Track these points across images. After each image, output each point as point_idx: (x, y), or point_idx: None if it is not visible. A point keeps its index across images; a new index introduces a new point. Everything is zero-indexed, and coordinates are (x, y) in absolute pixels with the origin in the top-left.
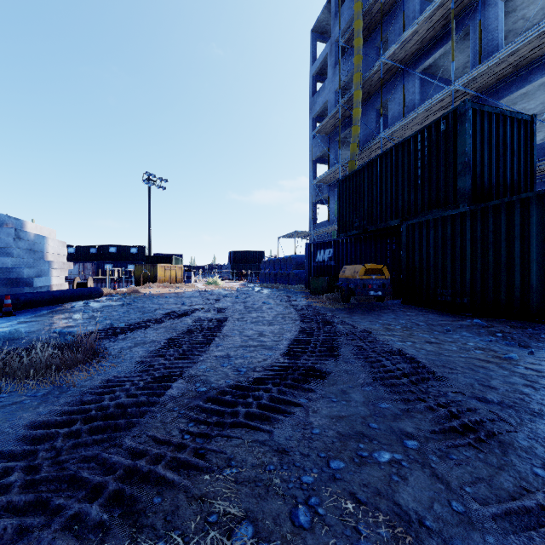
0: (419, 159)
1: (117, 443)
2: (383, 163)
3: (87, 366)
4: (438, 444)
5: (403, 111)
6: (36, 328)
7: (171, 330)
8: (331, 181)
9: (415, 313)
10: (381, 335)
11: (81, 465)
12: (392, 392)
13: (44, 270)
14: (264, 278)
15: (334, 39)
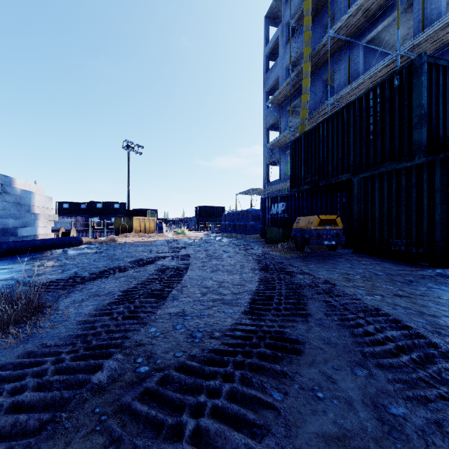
0: (371, 116)
1: None
2: (334, 122)
3: (22, 327)
4: None
5: (348, 80)
6: (3, 276)
7: (131, 280)
8: (282, 145)
9: (369, 262)
10: (345, 287)
11: None
12: (398, 382)
13: (30, 221)
14: (224, 229)
15: (285, 22)
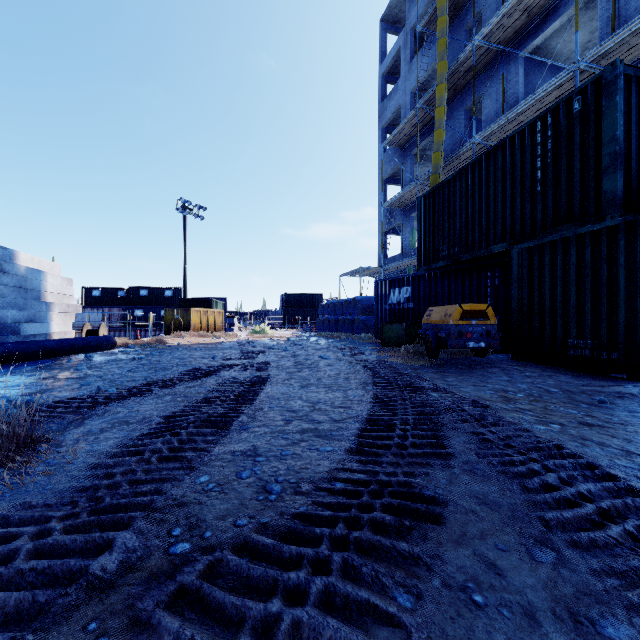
0: (538, 156)
1: None
2: (483, 168)
3: None
4: None
5: (502, 109)
6: None
7: (180, 399)
8: (406, 205)
9: (537, 374)
10: (504, 411)
11: None
12: (610, 575)
13: (40, 314)
14: (322, 326)
15: (409, 27)
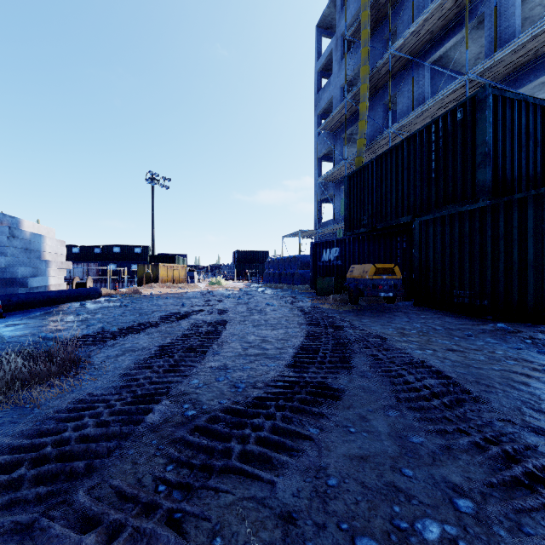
0: (433, 151)
1: (68, 499)
2: (393, 157)
3: (62, 380)
4: (502, 508)
5: (412, 105)
6: (21, 332)
7: (166, 335)
8: (337, 179)
9: (429, 316)
10: (397, 342)
11: (8, 538)
12: (424, 420)
13: (41, 270)
14: (268, 278)
15: (339, 33)
